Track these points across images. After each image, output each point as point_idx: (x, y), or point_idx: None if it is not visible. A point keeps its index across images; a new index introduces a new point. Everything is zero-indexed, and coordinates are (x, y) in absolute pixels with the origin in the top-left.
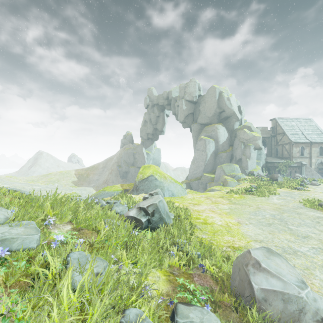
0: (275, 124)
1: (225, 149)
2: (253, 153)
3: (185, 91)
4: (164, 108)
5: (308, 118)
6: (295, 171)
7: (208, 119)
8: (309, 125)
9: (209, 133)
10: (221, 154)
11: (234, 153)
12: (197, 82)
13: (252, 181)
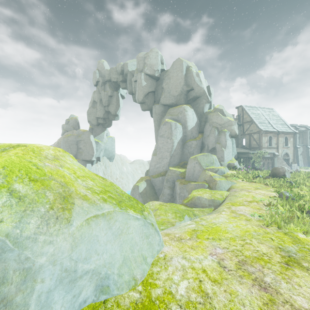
0: (241, 112)
1: (194, 136)
2: (229, 140)
3: (145, 63)
4: (118, 87)
5: (271, 108)
6: (267, 162)
7: (173, 98)
8: (273, 114)
9: (175, 116)
10: (191, 142)
11: (206, 141)
12: (159, 53)
13: (250, 179)
